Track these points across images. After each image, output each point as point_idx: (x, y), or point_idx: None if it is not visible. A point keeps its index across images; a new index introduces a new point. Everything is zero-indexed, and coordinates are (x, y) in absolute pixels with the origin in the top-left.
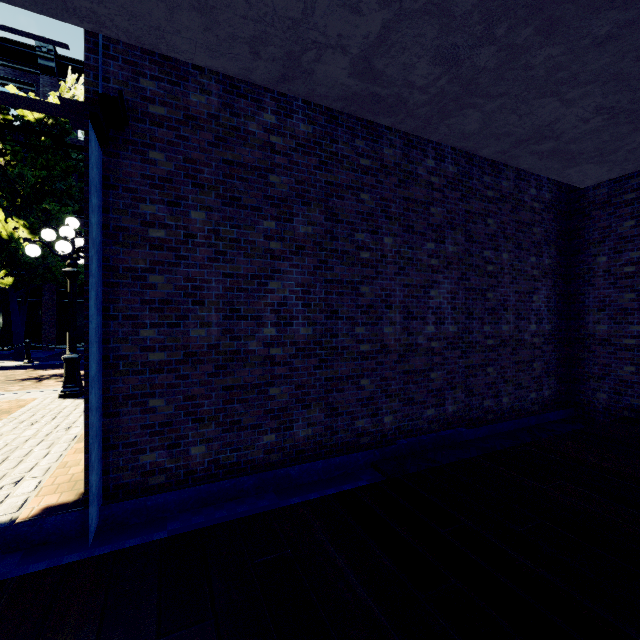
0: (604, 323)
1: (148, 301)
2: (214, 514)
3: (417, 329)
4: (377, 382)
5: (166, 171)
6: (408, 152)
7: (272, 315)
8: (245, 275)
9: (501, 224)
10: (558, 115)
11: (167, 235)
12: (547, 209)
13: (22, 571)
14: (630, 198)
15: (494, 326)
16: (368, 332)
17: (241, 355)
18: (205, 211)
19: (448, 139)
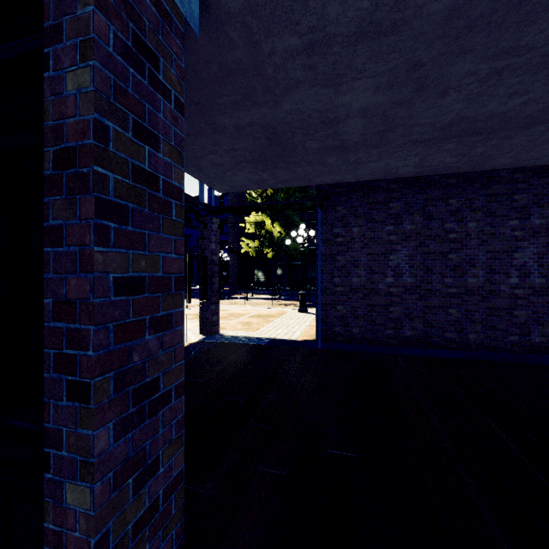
0: None
1: (336, 267)
2: None
3: (499, 280)
4: (462, 312)
5: (343, 214)
6: None
7: (391, 272)
8: (377, 253)
9: None
10: None
11: (343, 240)
12: None
13: None
14: None
15: None
16: (455, 281)
17: (375, 290)
18: (359, 227)
19: (496, 167)
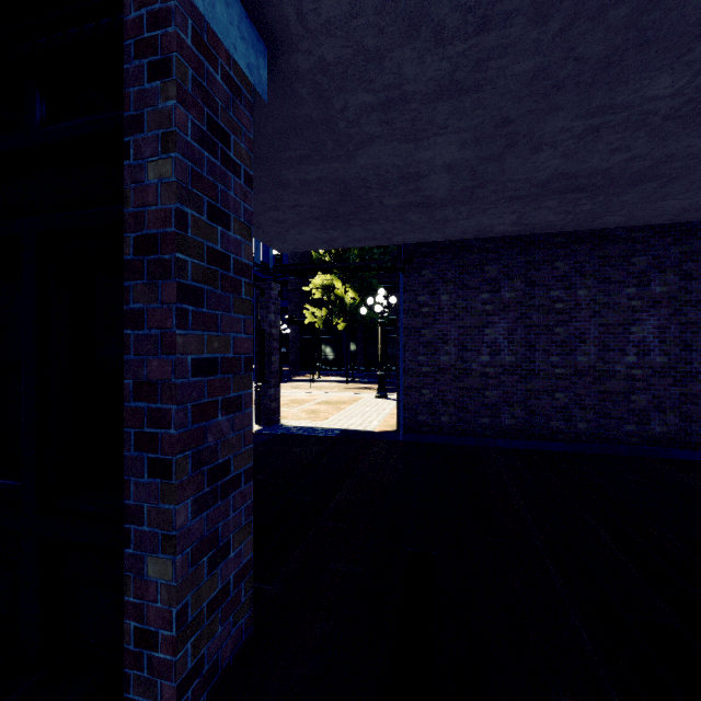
0: None
1: (421, 342)
2: None
3: (614, 359)
4: (571, 397)
5: (429, 278)
6: None
7: (487, 349)
8: (470, 326)
9: None
10: (690, 202)
11: (430, 310)
12: None
13: None
14: None
15: None
16: (562, 360)
17: (468, 371)
18: (448, 295)
19: (608, 226)
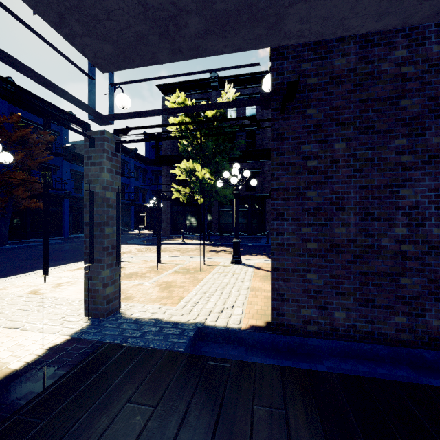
0: None
1: (306, 209)
2: (357, 366)
3: None
4: None
5: (318, 120)
6: None
7: (403, 217)
8: (378, 186)
9: None
10: None
11: (318, 163)
12: None
13: (249, 358)
14: None
15: None
16: None
17: (374, 249)
18: (345, 142)
19: None
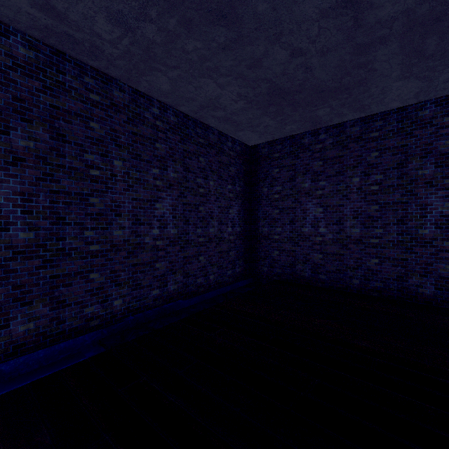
0: (266, 227)
1: None
2: None
3: (144, 232)
4: (107, 274)
5: None
6: (136, 98)
7: None
8: None
9: (209, 162)
10: (218, 93)
11: None
12: (238, 156)
13: None
14: (277, 156)
15: (204, 229)
16: (98, 235)
17: None
18: None
19: (152, 92)
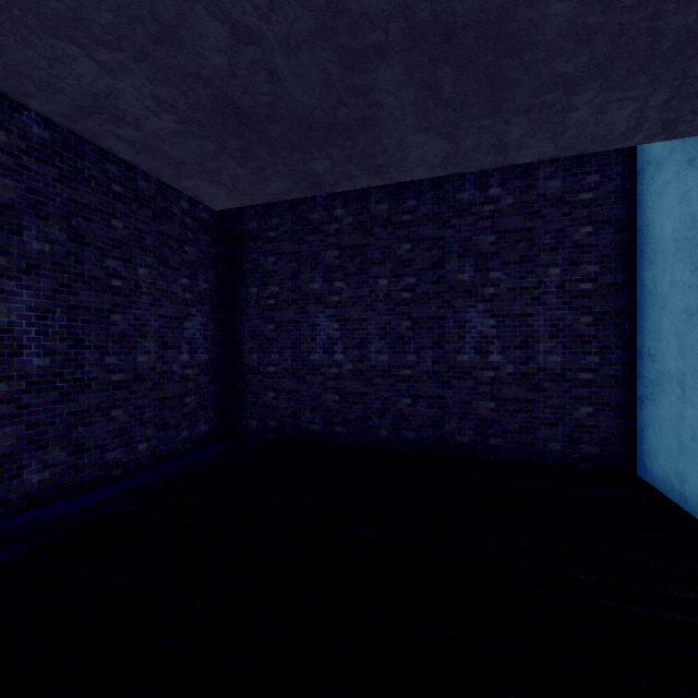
0: (255, 352)
1: None
2: None
3: None
4: None
5: None
6: None
7: None
8: None
9: (136, 231)
10: (110, 86)
11: None
12: (204, 229)
13: None
14: (272, 236)
15: (124, 357)
16: None
17: None
18: None
19: None
